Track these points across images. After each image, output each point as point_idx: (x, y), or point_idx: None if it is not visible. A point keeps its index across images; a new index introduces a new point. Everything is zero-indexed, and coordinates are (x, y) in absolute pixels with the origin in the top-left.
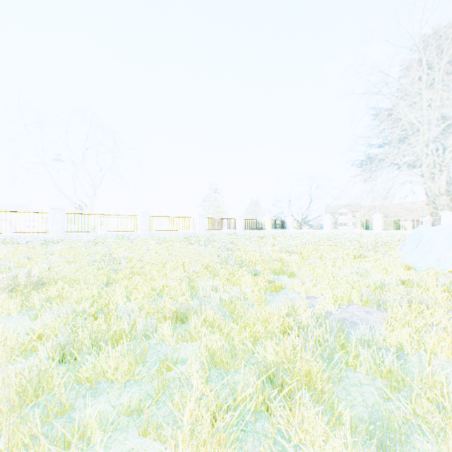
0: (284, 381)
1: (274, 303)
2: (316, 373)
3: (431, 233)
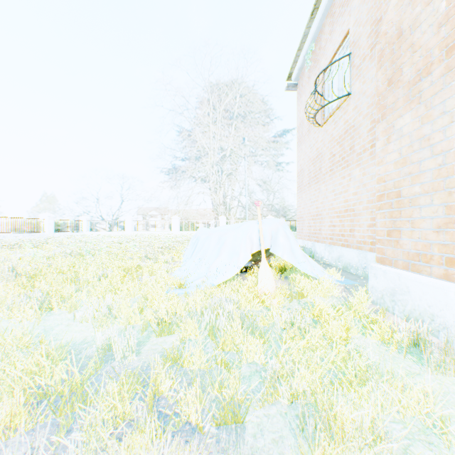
0: None
1: None
2: None
3: (206, 236)
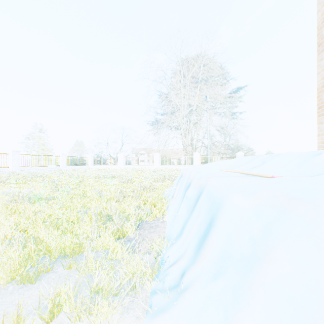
0: None
1: None
2: None
3: (260, 204)
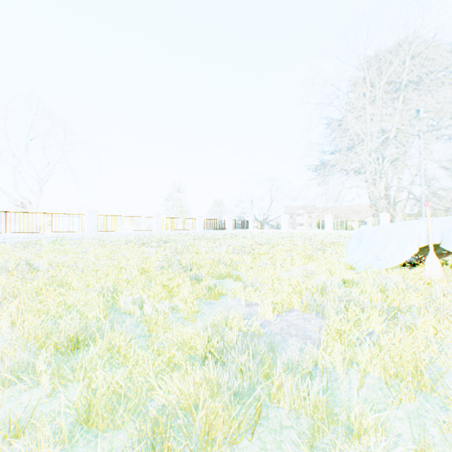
0: (174, 446)
1: (199, 319)
2: (223, 425)
3: (370, 233)
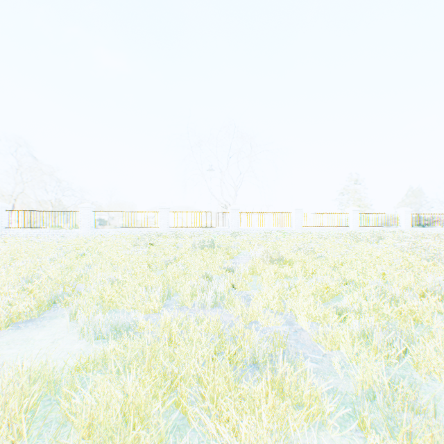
0: None
1: None
2: None
3: None
